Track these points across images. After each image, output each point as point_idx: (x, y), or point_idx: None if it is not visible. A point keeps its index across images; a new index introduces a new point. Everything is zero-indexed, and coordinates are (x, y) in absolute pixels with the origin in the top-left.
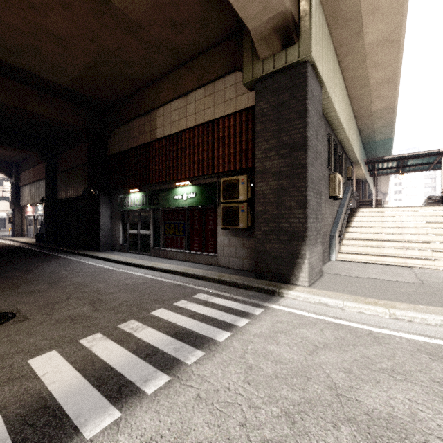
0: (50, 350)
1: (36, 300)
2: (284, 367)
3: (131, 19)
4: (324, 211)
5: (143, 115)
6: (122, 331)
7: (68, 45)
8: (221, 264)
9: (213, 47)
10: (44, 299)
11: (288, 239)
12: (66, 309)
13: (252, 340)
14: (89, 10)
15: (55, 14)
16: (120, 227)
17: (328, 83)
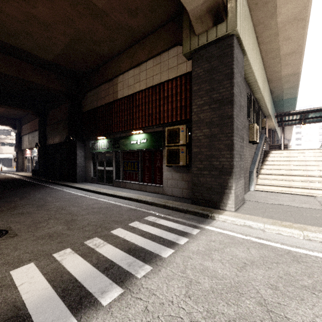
0: (29, 262)
1: (25, 219)
2: (219, 282)
3: (97, 7)
4: (245, 152)
5: (108, 82)
6: (87, 247)
7: (52, 29)
8: (166, 193)
9: (160, 28)
10: (31, 219)
11: (218, 174)
12: (47, 227)
13: (191, 257)
14: (66, 1)
15: (41, 5)
16: (91, 165)
17: (249, 53)
